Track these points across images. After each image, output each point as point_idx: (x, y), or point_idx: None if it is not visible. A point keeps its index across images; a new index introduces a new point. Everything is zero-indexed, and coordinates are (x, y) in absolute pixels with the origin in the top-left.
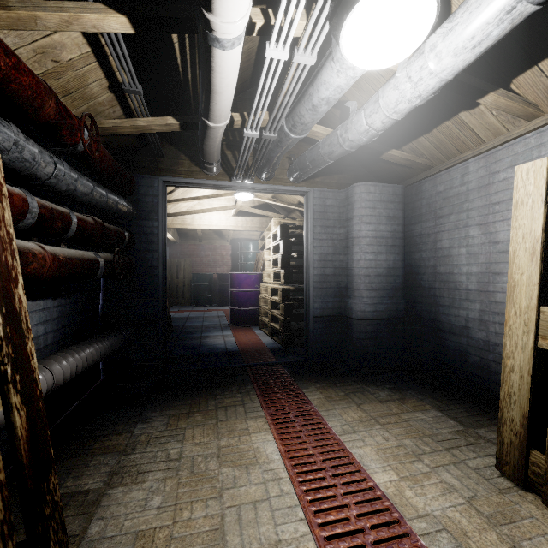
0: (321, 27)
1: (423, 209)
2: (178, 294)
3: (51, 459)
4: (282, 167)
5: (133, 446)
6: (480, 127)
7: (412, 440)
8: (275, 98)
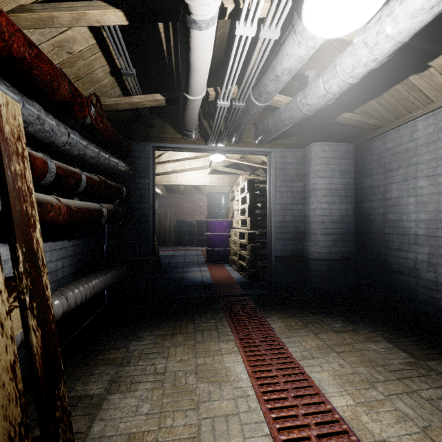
0: (284, 7)
1: (373, 164)
2: (165, 237)
3: (61, 371)
4: (249, 132)
5: (128, 360)
6: (429, 88)
7: (365, 368)
8: (243, 73)
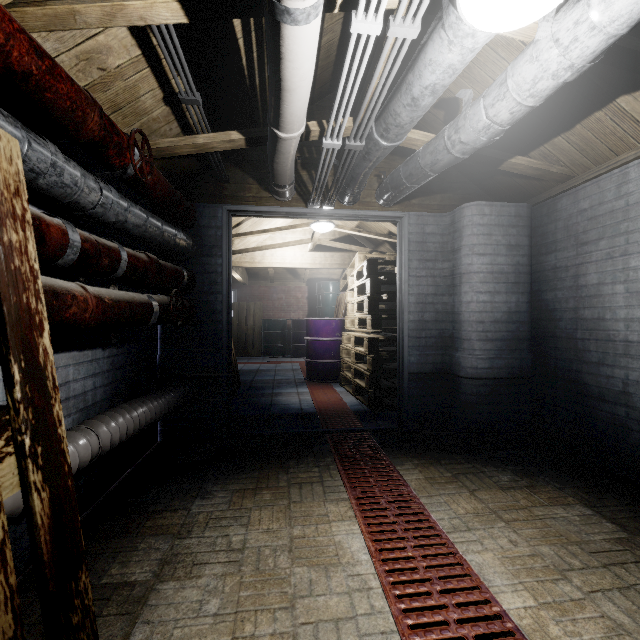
0: None
1: (558, 234)
2: (247, 344)
3: (82, 552)
4: (370, 188)
5: (189, 528)
6: None
7: (551, 548)
8: (361, 97)
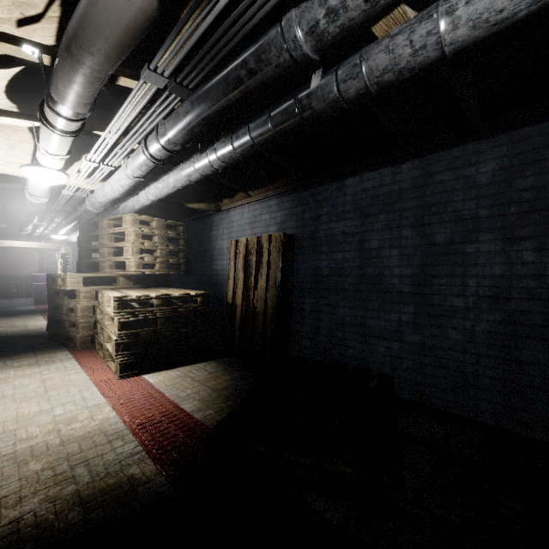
0: None
1: None
2: None
3: None
4: None
5: None
6: None
7: None
8: None
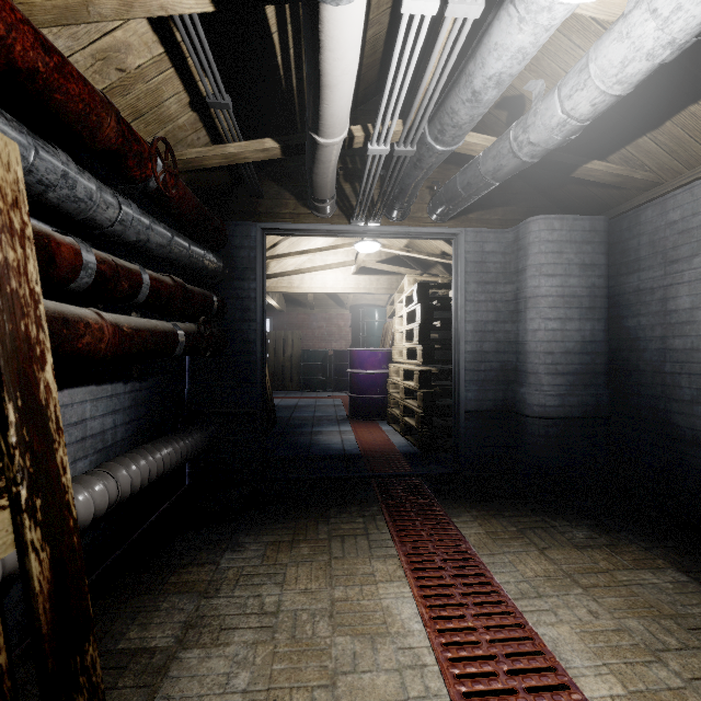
0: None
1: (642, 250)
2: (285, 376)
3: (90, 620)
4: (421, 201)
5: (217, 585)
6: None
7: (640, 622)
8: (412, 96)
